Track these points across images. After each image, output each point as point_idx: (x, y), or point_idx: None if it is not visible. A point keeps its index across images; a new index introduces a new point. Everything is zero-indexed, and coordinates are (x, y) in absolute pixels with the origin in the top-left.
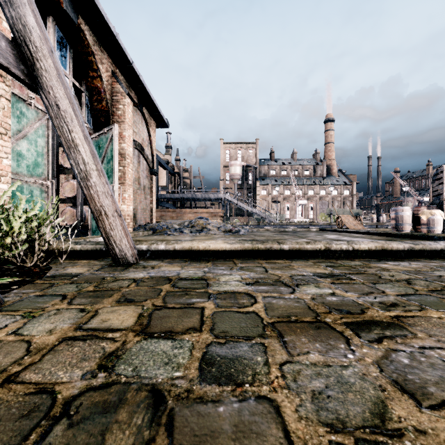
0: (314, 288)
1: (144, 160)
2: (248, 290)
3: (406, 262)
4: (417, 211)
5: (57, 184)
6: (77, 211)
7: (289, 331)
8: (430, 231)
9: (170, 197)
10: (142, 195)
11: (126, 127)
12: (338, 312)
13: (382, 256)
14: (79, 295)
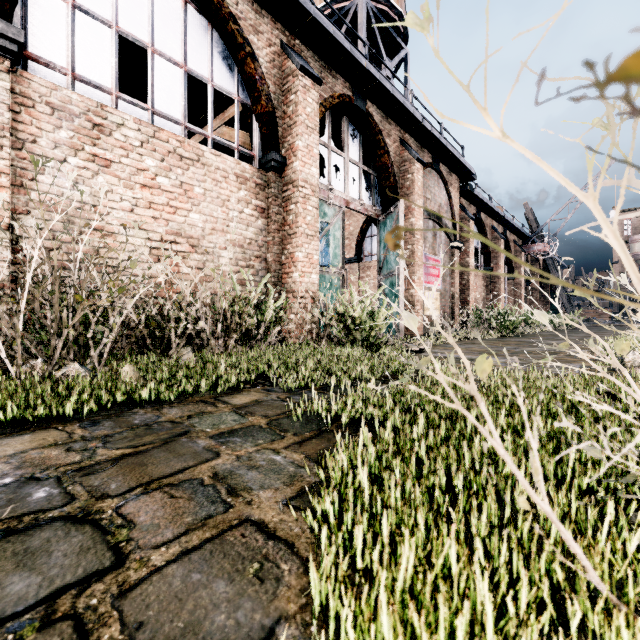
0: None
1: None
2: None
3: None
4: None
5: None
6: None
7: None
8: None
9: None
10: None
11: None
12: None
13: None
14: None
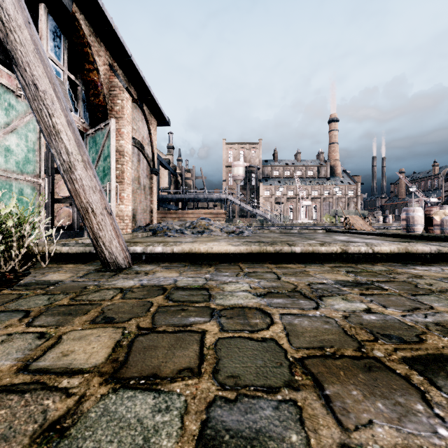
0: (342, 301)
1: (144, 159)
2: (260, 305)
3: (436, 267)
4: (429, 211)
5: (52, 183)
6: (73, 211)
7: (329, 375)
8: (443, 232)
9: (171, 197)
10: (142, 195)
11: (125, 123)
12: (387, 340)
13: (405, 259)
14: (46, 312)
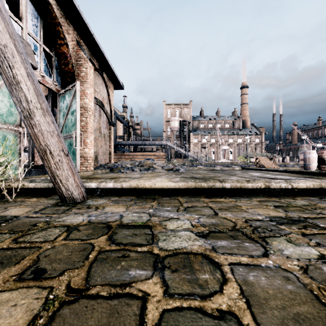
0: (288, 244)
1: (104, 114)
2: (205, 250)
3: None
4: (321, 153)
5: None
6: None
7: None
8: None
9: (125, 143)
10: (103, 141)
11: (88, 86)
12: None
13: (318, 194)
14: None
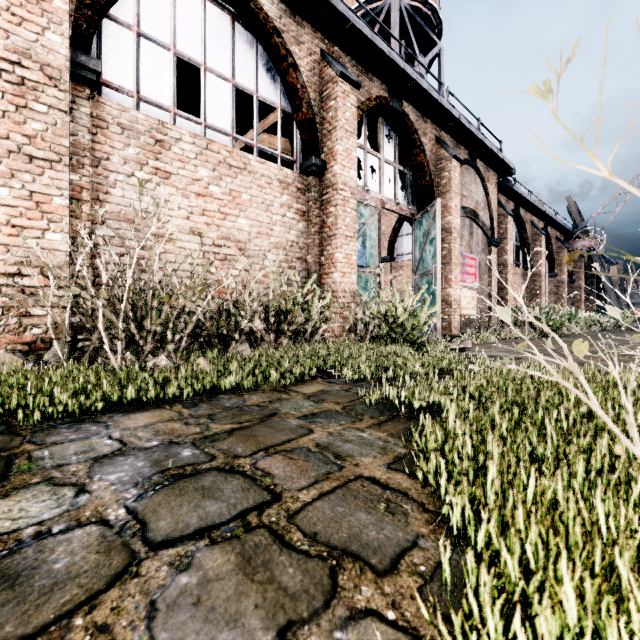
0: None
1: None
2: None
3: None
4: None
5: None
6: None
7: None
8: None
9: None
10: None
11: None
12: None
13: None
14: None
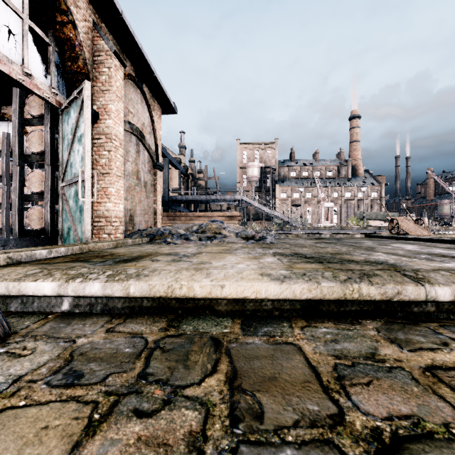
0: None
1: (145, 151)
2: None
3: None
4: None
5: (20, 175)
6: (45, 211)
7: None
8: None
9: (181, 199)
10: (143, 193)
11: (113, 98)
12: None
13: None
14: None
